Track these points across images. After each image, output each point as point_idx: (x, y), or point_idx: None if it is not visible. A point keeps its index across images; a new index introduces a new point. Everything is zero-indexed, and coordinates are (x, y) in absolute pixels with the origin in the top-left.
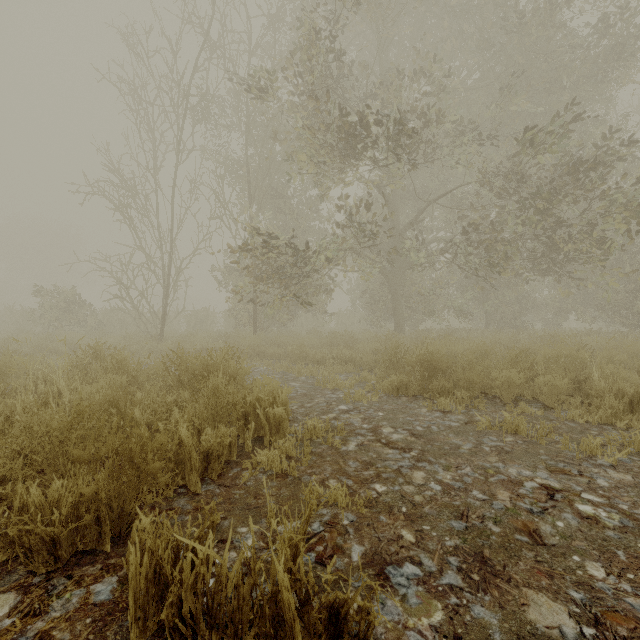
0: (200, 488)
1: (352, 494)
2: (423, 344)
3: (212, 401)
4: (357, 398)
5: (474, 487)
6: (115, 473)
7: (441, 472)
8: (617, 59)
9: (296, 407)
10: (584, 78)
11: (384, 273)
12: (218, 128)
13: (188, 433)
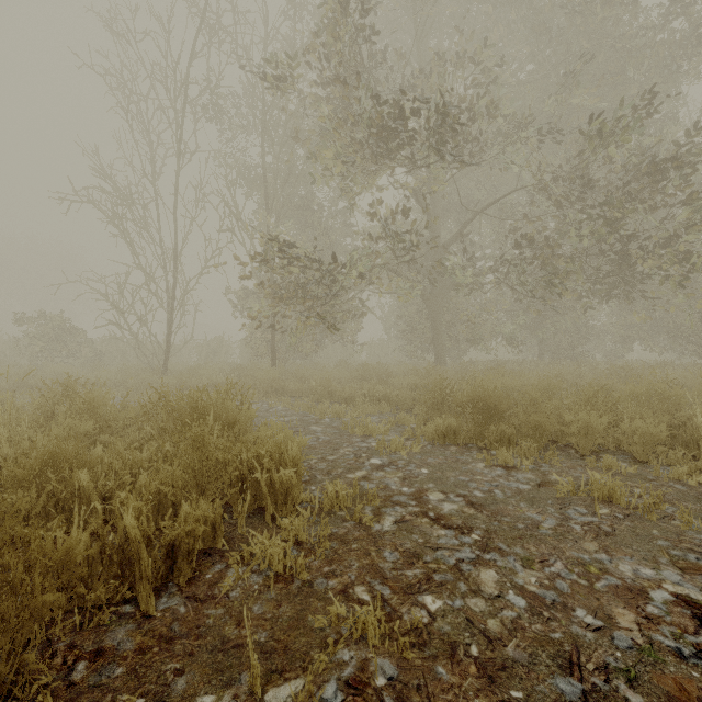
0: (154, 607)
1: (390, 616)
2: (471, 379)
3: (196, 459)
4: (393, 448)
5: (576, 601)
6: (5, 594)
7: (521, 571)
8: (697, 44)
9: (315, 461)
10: (656, 69)
11: (423, 296)
12: (232, 129)
13: (135, 522)
